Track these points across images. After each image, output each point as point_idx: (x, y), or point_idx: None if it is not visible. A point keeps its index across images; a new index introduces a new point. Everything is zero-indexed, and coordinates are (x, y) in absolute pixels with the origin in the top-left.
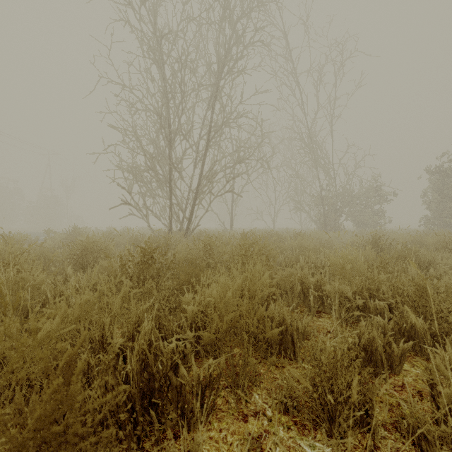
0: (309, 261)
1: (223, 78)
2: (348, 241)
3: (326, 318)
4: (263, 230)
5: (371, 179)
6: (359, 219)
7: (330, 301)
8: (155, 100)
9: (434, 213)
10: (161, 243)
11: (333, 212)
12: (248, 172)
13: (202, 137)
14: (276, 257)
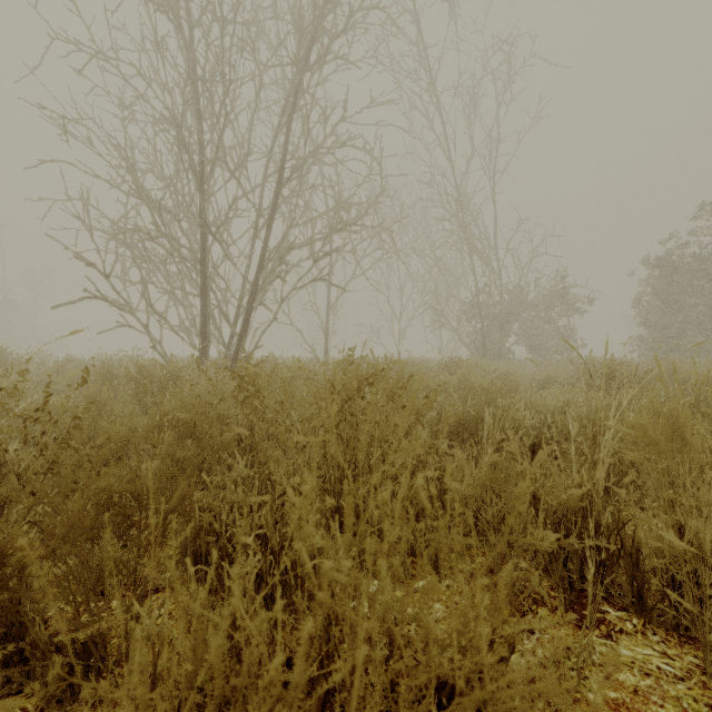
0: (506, 421)
1: (309, 67)
2: (581, 372)
3: (638, 641)
4: (383, 359)
5: (555, 276)
6: (537, 342)
7: (638, 570)
8: (175, 102)
9: (653, 332)
10: (145, 380)
11: (497, 330)
12: (355, 251)
13: (267, 177)
14: (447, 418)
